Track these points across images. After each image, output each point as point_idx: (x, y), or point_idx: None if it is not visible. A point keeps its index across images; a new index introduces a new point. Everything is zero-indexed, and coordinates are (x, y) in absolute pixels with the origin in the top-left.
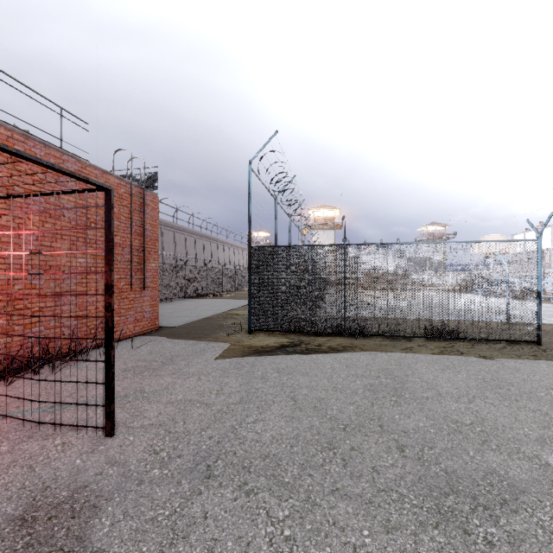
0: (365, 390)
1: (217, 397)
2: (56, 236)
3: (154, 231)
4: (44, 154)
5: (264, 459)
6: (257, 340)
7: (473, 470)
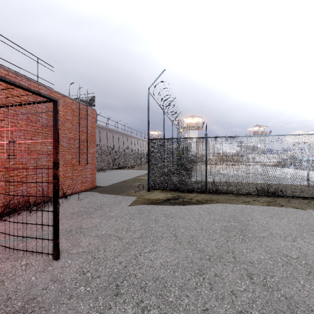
0: (222, 230)
1: (126, 233)
2: (34, 133)
3: (93, 130)
4: (27, 85)
5: (155, 281)
6: (152, 195)
7: (306, 297)
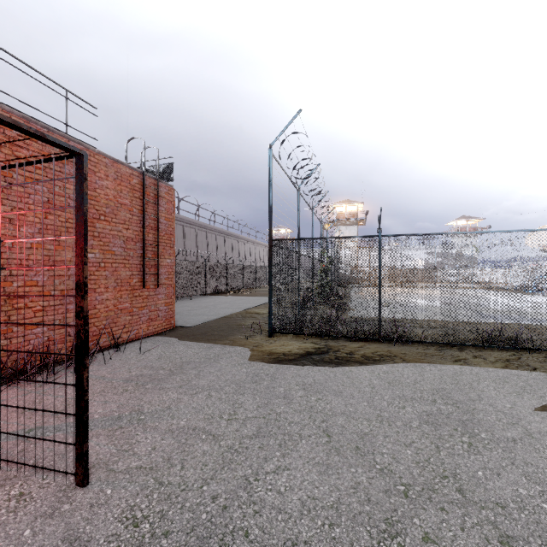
0: (422, 423)
1: (228, 424)
2: (61, 229)
3: (169, 225)
4: None
5: None
6: (278, 345)
7: None
